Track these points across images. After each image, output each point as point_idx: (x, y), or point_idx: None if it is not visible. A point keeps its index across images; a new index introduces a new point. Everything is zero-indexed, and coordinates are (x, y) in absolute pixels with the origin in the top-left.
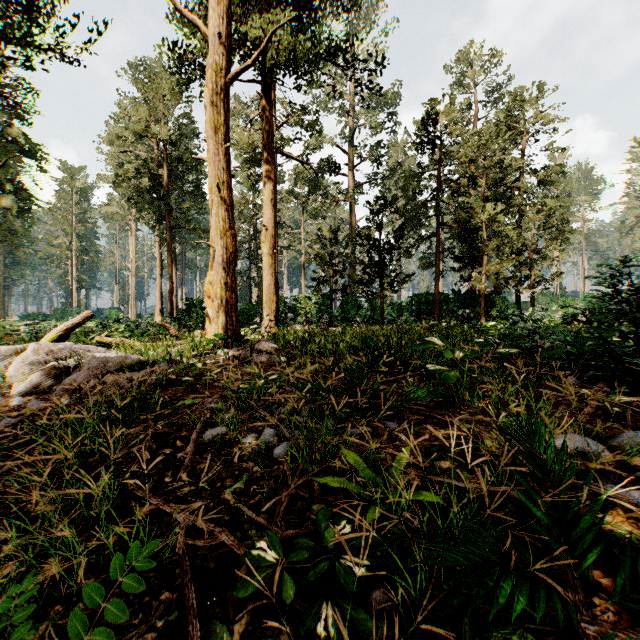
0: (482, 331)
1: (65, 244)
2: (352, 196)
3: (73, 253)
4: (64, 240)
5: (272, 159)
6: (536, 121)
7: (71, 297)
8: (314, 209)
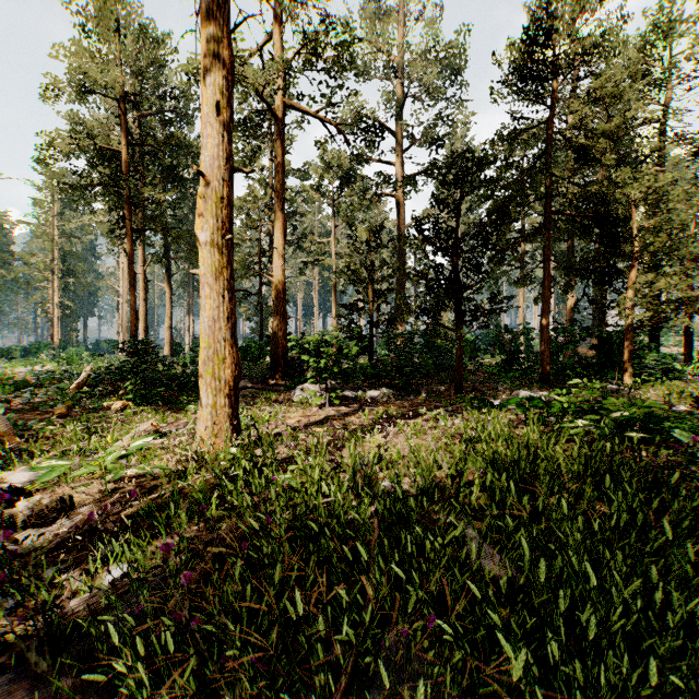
0: None
1: (43, 263)
2: (401, 186)
3: (55, 274)
4: (44, 258)
5: (221, 11)
6: (687, 60)
7: (53, 328)
8: (347, 207)
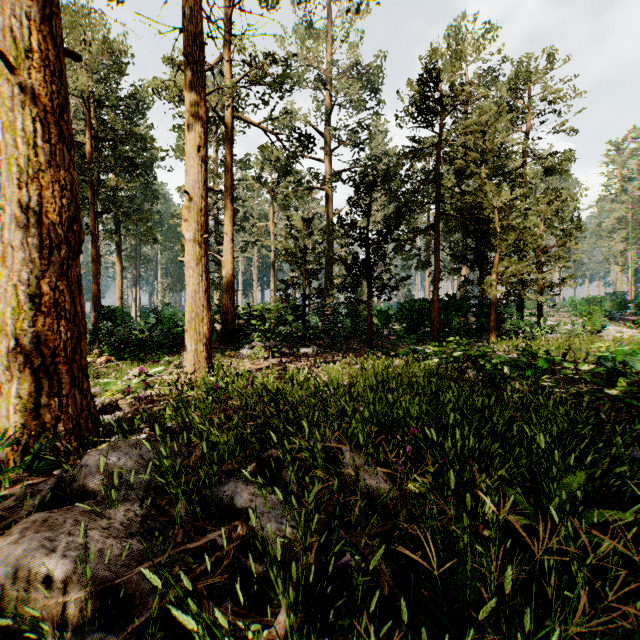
0: (532, 365)
1: None
2: (329, 182)
3: None
4: None
5: (201, 82)
6: (542, 100)
7: None
8: (284, 197)
